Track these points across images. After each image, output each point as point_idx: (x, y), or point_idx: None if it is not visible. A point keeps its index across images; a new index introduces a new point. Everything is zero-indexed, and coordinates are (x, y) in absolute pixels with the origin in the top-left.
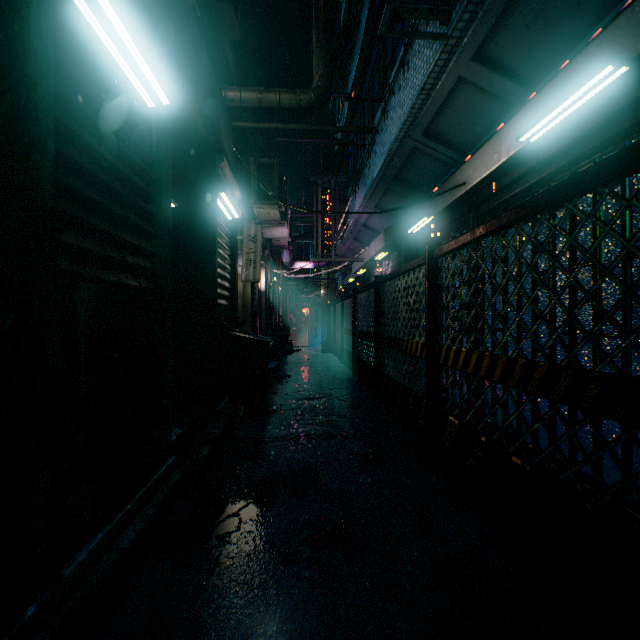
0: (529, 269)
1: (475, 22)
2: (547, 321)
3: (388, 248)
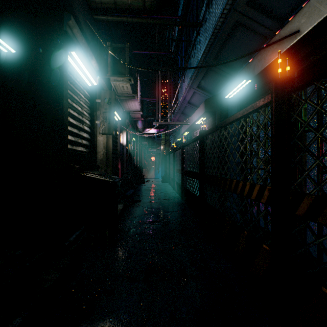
0: None
1: None
2: None
3: (206, 114)
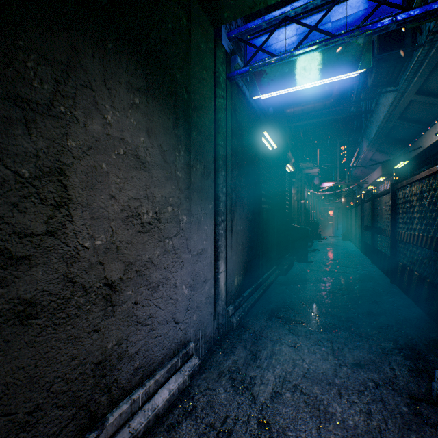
0: (418, 200)
1: (411, 84)
2: (422, 219)
3: (385, 175)
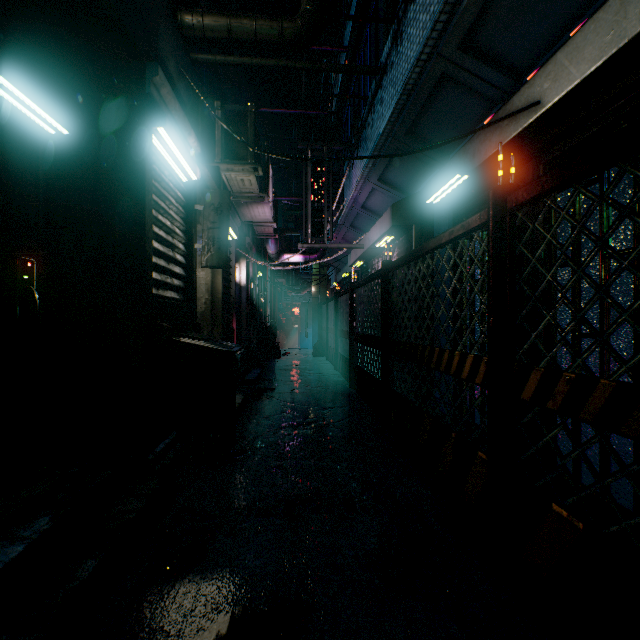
0: None
1: None
2: None
3: (395, 230)
